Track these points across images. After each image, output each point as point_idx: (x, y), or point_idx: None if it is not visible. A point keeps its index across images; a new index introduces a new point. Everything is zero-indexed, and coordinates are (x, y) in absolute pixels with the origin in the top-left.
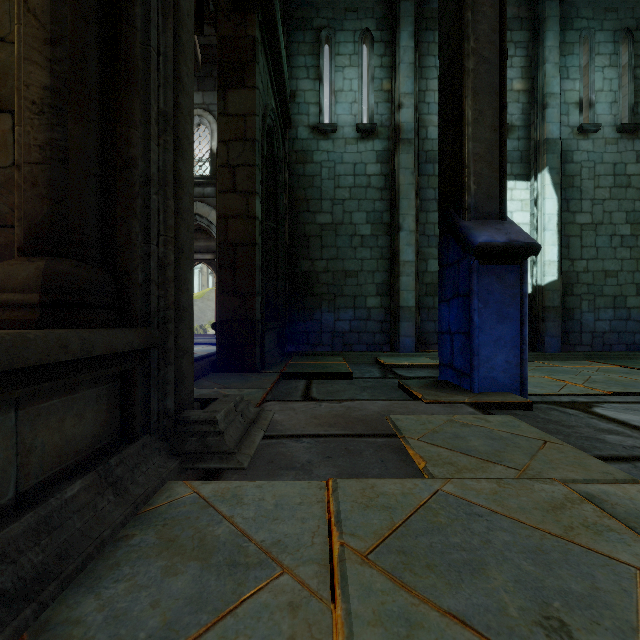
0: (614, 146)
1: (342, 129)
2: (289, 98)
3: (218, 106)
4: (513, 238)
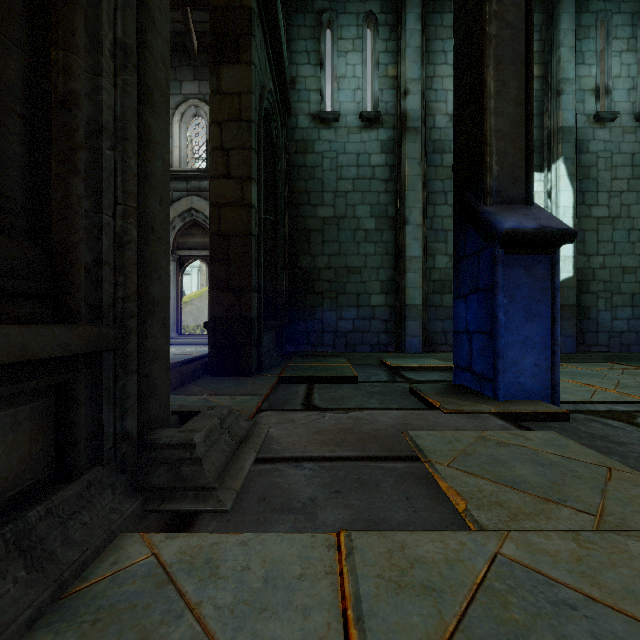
0: (632, 135)
1: (345, 117)
2: (289, 85)
3: (210, 83)
4: (544, 224)
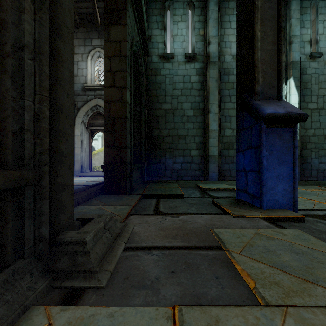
0: None
1: (177, 56)
2: (147, 39)
3: (104, 36)
4: (289, 110)
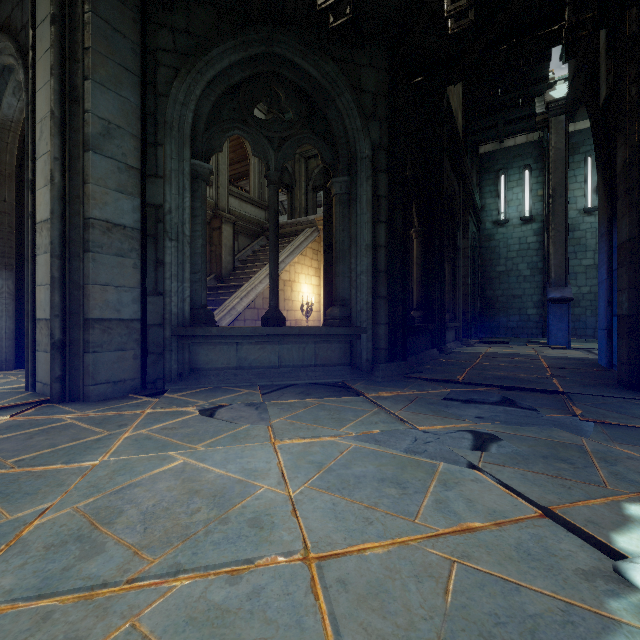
0: None
1: (512, 220)
2: (480, 209)
3: None
4: (563, 295)
